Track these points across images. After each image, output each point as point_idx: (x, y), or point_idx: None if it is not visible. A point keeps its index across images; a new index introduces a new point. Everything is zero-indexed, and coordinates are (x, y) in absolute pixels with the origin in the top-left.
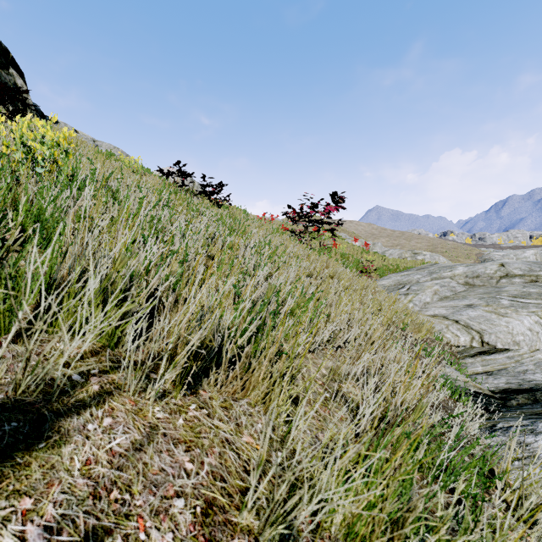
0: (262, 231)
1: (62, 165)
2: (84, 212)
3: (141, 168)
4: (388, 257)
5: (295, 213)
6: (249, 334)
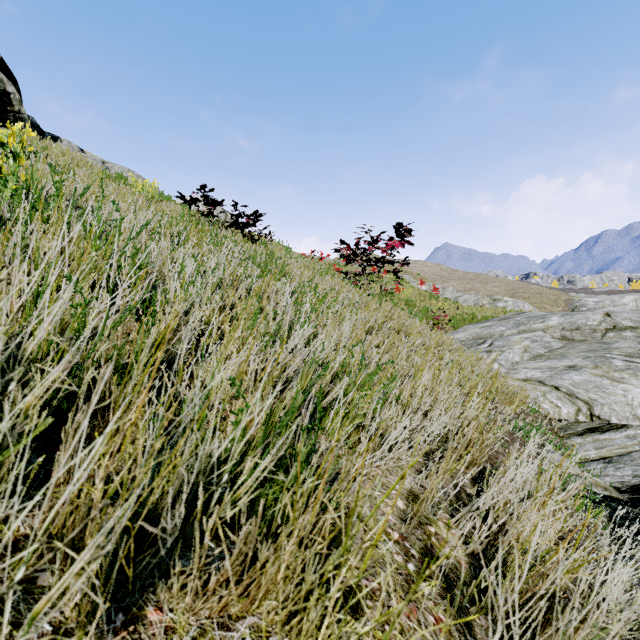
0: (307, 272)
1: (8, 174)
2: (22, 240)
3: (160, 194)
4: (462, 305)
5: (349, 250)
6: (260, 474)
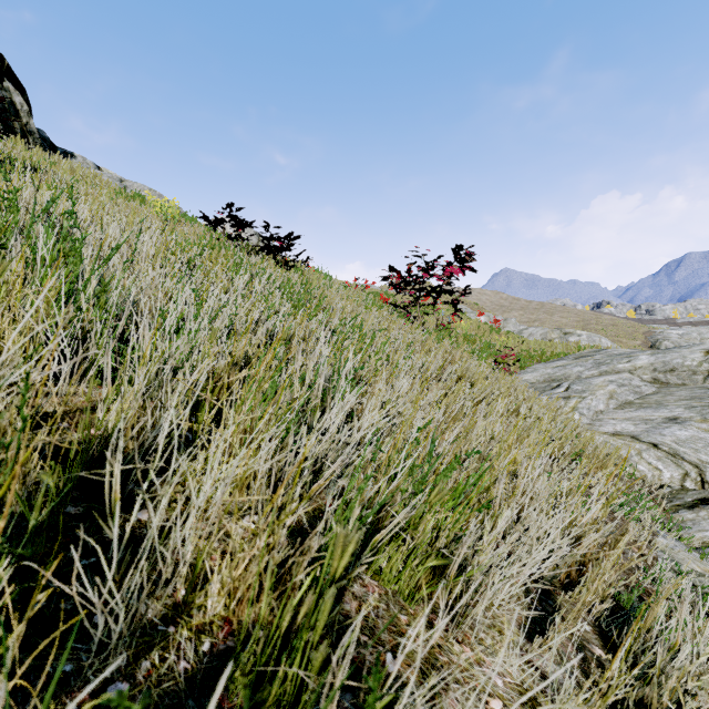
0: (350, 305)
1: None
2: None
3: (183, 216)
4: (527, 339)
5: (399, 278)
6: None
